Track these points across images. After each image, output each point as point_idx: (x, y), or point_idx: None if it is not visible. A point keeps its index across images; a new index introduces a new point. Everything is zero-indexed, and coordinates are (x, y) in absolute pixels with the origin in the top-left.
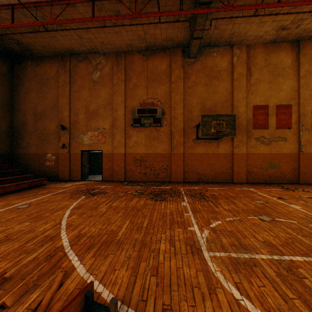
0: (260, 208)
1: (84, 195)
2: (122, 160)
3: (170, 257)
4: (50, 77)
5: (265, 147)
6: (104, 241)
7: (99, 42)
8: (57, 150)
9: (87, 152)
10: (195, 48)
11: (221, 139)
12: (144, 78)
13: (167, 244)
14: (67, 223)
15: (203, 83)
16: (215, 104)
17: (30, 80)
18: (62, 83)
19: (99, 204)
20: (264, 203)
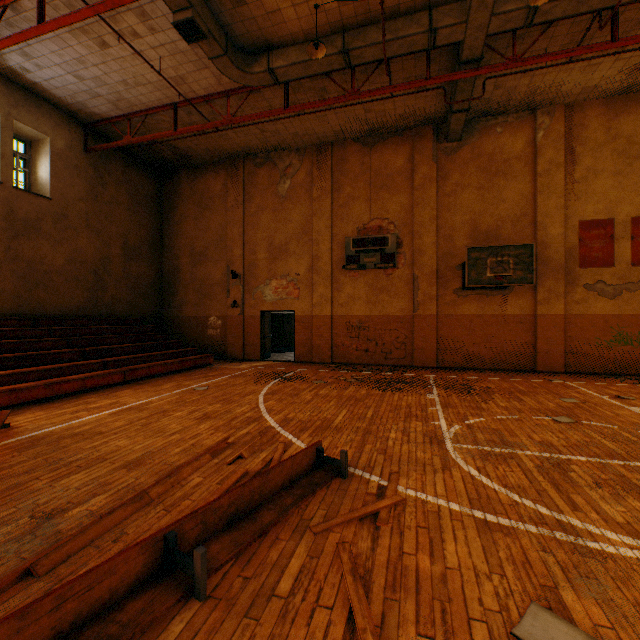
0: (563, 408)
1: (274, 380)
2: (327, 327)
3: (402, 444)
4: (214, 195)
5: (606, 302)
6: (318, 425)
7: (290, 133)
8: (225, 311)
9: (269, 313)
10: (458, 126)
11: (510, 288)
12: (365, 185)
13: (399, 434)
14: (266, 407)
15: (474, 186)
16: (498, 222)
17: (185, 201)
18: (232, 203)
19: (300, 391)
20: (578, 402)
